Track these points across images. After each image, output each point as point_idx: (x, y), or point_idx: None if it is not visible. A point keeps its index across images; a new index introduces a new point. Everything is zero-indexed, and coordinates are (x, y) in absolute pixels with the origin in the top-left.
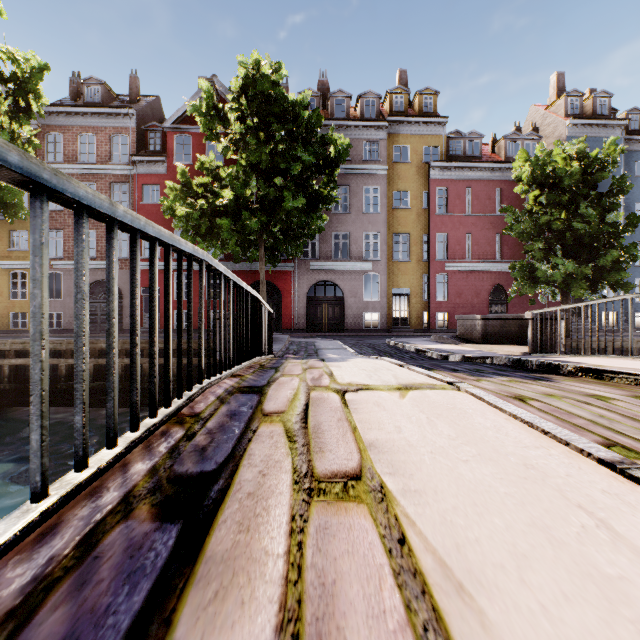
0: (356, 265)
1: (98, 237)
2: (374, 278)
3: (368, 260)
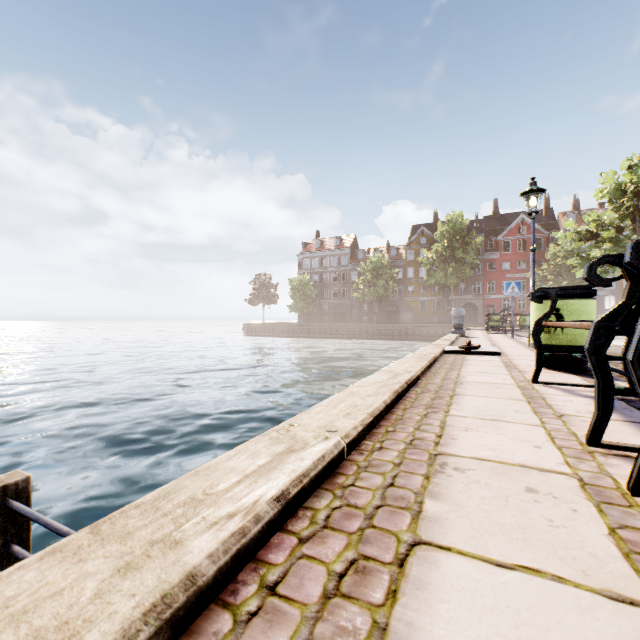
0: (600, 292)
1: (467, 286)
2: (608, 296)
3: (607, 290)
